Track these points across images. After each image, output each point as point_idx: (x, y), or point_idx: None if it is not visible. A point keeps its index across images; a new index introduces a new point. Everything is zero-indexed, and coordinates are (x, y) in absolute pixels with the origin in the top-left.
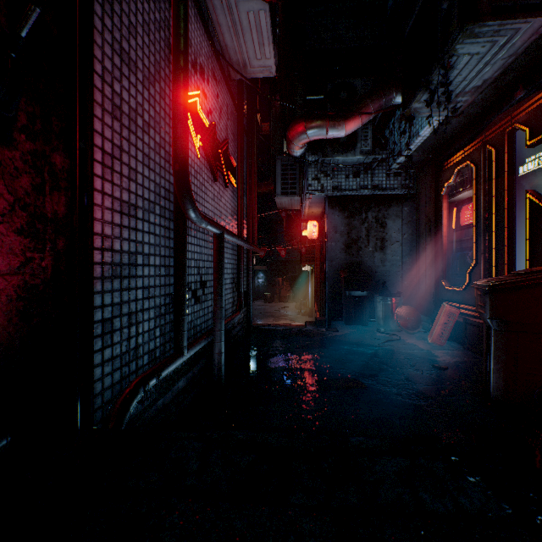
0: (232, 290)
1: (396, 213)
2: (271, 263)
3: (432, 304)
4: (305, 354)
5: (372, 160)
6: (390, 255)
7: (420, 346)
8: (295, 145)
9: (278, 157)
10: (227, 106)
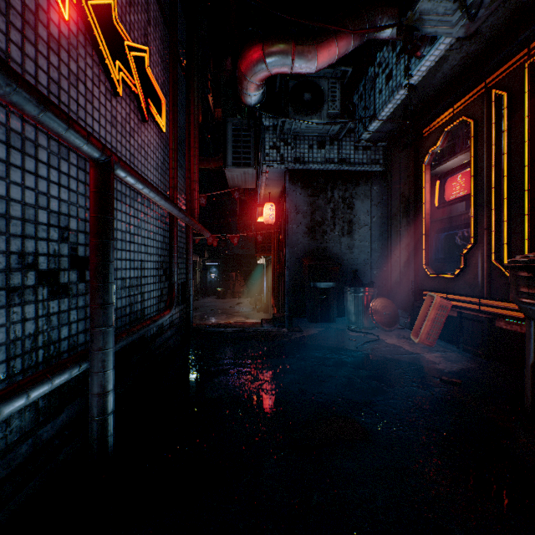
0: (158, 278)
1: (365, 193)
2: (224, 257)
3: (410, 295)
4: (263, 369)
5: (339, 129)
6: (359, 240)
7: (407, 348)
8: (249, 81)
9: (228, 119)
10: (147, 2)
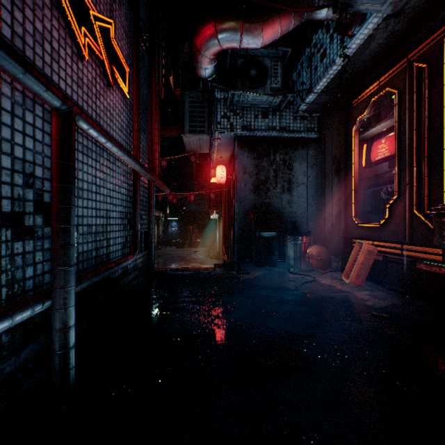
0: (123, 227)
1: (302, 156)
2: (183, 213)
3: (341, 243)
4: (215, 306)
5: (280, 102)
6: (297, 196)
7: (339, 288)
8: (203, 55)
9: (186, 92)
10: None
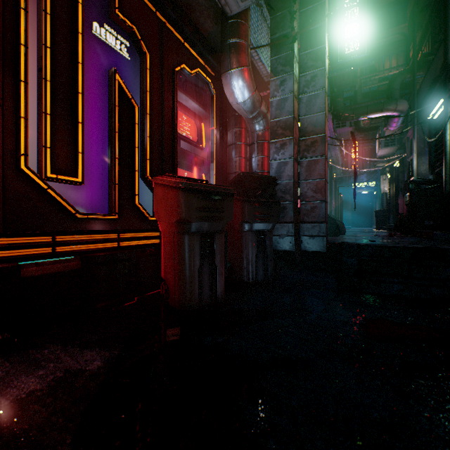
0: None
1: None
2: None
3: None
4: None
5: None
6: None
7: None
8: None
9: None
10: None
